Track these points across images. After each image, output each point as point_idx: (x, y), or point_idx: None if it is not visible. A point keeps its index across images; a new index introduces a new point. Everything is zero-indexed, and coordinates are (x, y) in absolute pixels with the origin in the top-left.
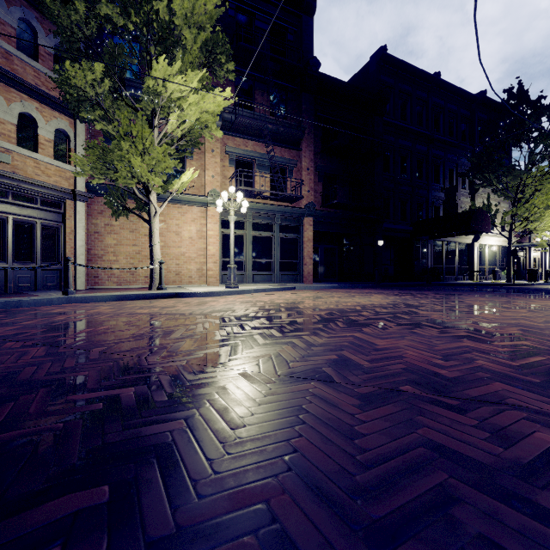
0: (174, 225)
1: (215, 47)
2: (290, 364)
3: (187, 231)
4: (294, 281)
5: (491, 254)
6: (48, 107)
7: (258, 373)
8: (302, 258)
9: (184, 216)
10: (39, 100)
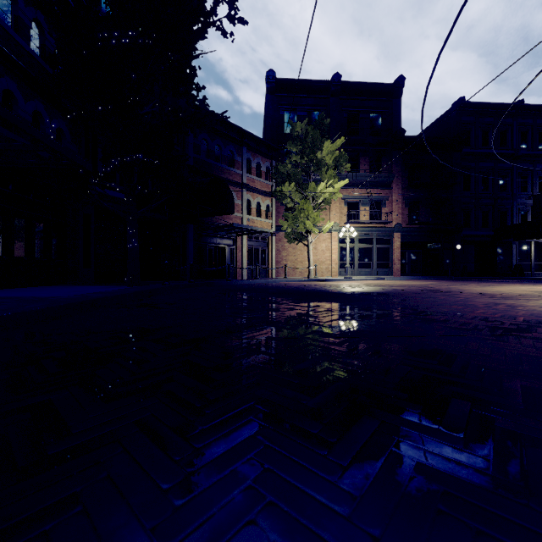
0: (314, 244)
1: (340, 159)
2: (370, 288)
3: (320, 247)
4: (386, 275)
5: None
6: (264, 196)
7: (364, 288)
8: (393, 260)
9: (319, 239)
10: (261, 194)
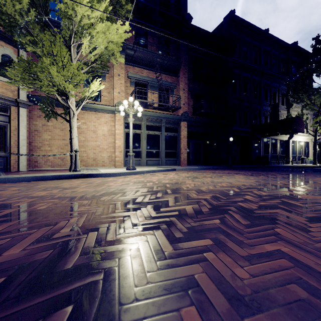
0: (92, 126)
1: None
2: None
3: (101, 130)
4: (174, 164)
5: (300, 147)
6: None
7: None
8: (180, 149)
9: (99, 120)
10: None
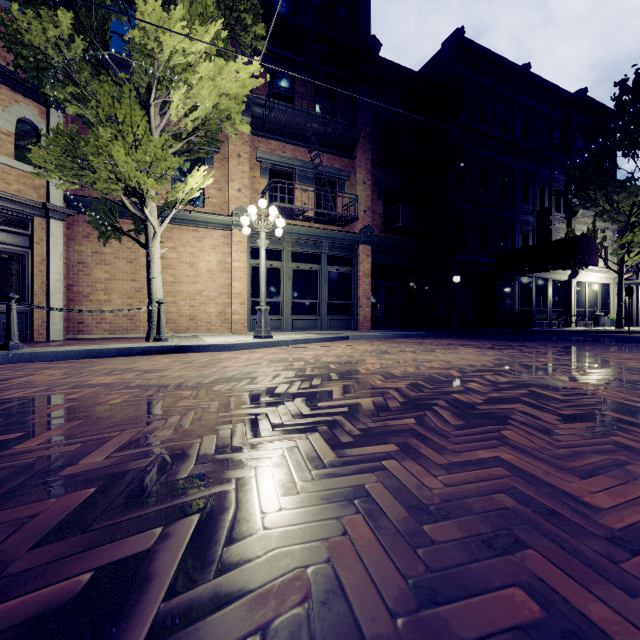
0: (188, 254)
1: (237, 2)
2: None
3: (205, 262)
4: (346, 328)
5: (592, 294)
6: (6, 88)
7: None
8: (357, 298)
9: (201, 243)
10: None
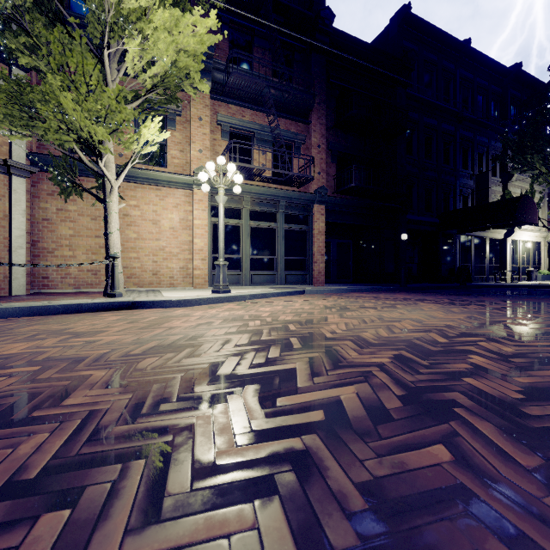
0: (151, 212)
1: None
2: None
3: (168, 220)
4: (302, 282)
5: (525, 252)
6: None
7: None
8: (312, 254)
9: (163, 201)
10: None
